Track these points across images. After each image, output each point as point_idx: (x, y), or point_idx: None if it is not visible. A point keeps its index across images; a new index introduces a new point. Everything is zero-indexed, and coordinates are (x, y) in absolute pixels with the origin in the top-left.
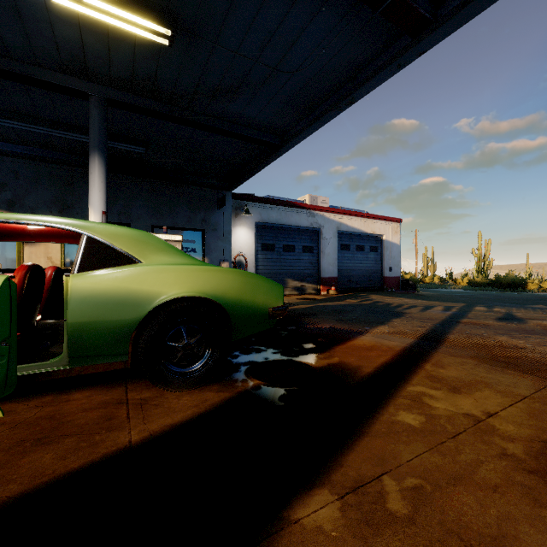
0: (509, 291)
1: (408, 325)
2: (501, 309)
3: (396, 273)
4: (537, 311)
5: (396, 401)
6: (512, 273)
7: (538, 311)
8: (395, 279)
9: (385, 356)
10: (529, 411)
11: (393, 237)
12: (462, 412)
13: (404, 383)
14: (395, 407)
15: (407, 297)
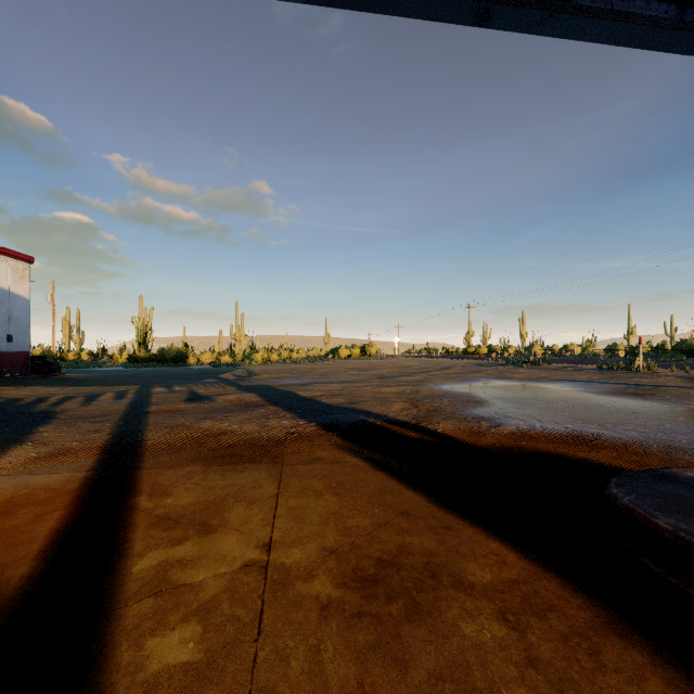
0: (173, 366)
1: (74, 432)
2: (183, 388)
3: (22, 346)
4: (214, 386)
5: (126, 620)
6: (176, 347)
7: (214, 386)
8: (20, 356)
9: (54, 514)
10: (293, 515)
11: (16, 284)
12: (239, 565)
13: (122, 560)
14: (131, 639)
15: (47, 383)
